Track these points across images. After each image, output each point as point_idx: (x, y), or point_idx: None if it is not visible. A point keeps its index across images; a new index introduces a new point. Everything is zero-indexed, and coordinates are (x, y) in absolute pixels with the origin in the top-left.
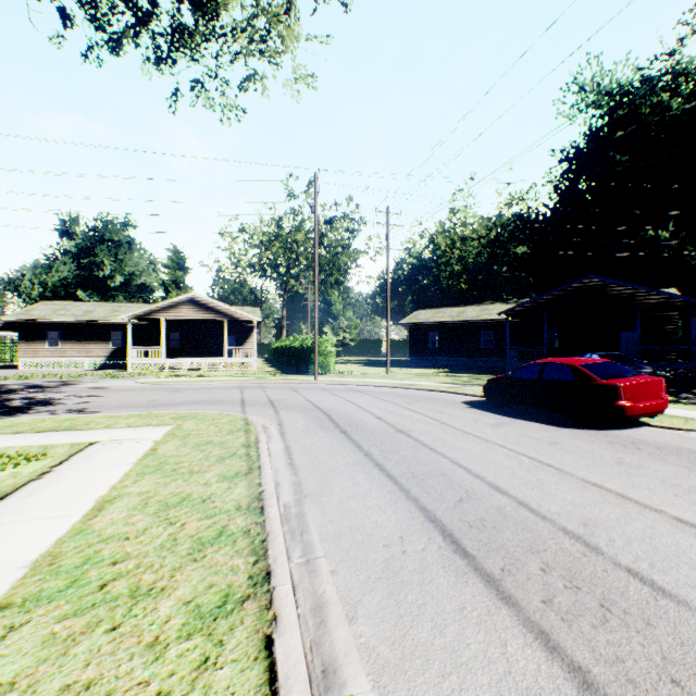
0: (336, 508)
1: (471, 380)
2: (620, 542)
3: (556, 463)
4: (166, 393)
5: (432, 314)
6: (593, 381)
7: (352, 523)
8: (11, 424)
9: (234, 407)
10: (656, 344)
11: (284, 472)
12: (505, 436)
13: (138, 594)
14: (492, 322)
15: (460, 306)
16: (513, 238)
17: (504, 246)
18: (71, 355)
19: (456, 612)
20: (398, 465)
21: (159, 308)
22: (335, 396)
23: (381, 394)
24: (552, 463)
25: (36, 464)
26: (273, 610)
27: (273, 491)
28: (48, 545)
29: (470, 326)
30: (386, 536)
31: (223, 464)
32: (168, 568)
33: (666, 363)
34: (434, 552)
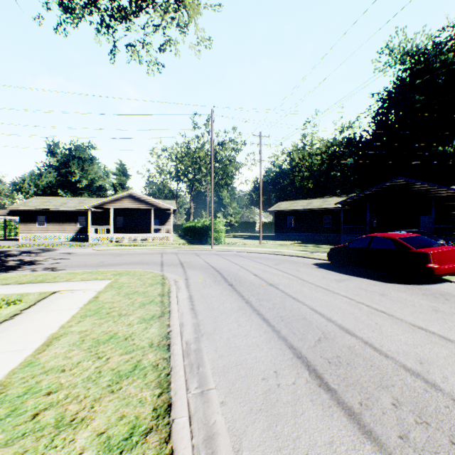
0: (225, 345)
1: (317, 248)
2: (453, 379)
3: (387, 310)
4: (112, 256)
5: (289, 204)
6: (409, 249)
7: (237, 358)
8: (3, 278)
9: (155, 266)
10: (444, 224)
11: (187, 315)
12: (346, 289)
13: (62, 424)
14: (330, 209)
15: (308, 199)
16: (344, 153)
17: (338, 159)
18: (52, 231)
19: (326, 447)
20: (270, 311)
21: (109, 200)
22: (225, 259)
23: (256, 258)
24: (385, 310)
25: (13, 308)
26: (171, 444)
27: (178, 331)
28: (2, 375)
29: (315, 212)
30: (264, 370)
31: (143, 309)
32: (89, 399)
33: (452, 237)
34: (303, 386)
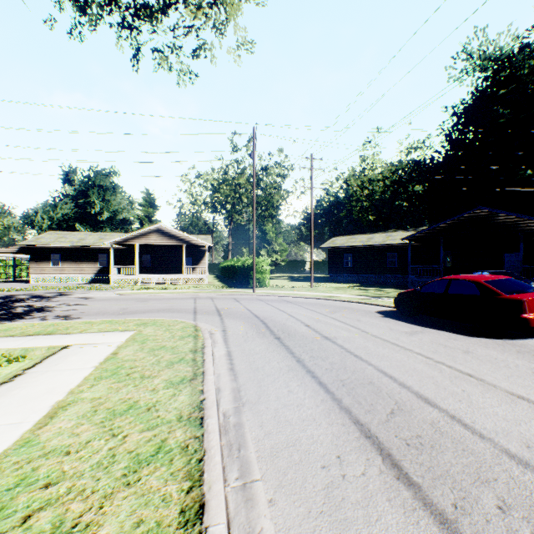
0: (272, 418)
1: (380, 292)
2: None
3: (475, 373)
4: (136, 302)
5: (346, 240)
6: (498, 295)
7: (289, 437)
8: (7, 328)
9: (187, 315)
10: None
11: (225, 377)
12: (420, 344)
13: (59, 532)
14: (395, 246)
15: (369, 233)
16: (412, 179)
17: (404, 185)
18: (68, 272)
19: None
20: (328, 373)
21: (134, 236)
22: (270, 306)
23: (307, 304)
24: (472, 373)
25: (14, 366)
26: None
27: (213, 399)
28: None
29: (377, 249)
30: (323, 455)
31: (171, 370)
32: (98, 494)
33: None
34: (375, 479)
